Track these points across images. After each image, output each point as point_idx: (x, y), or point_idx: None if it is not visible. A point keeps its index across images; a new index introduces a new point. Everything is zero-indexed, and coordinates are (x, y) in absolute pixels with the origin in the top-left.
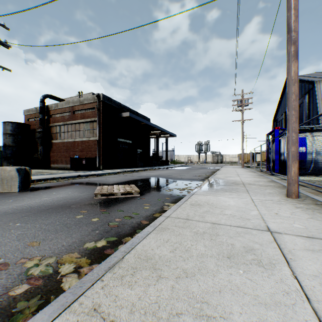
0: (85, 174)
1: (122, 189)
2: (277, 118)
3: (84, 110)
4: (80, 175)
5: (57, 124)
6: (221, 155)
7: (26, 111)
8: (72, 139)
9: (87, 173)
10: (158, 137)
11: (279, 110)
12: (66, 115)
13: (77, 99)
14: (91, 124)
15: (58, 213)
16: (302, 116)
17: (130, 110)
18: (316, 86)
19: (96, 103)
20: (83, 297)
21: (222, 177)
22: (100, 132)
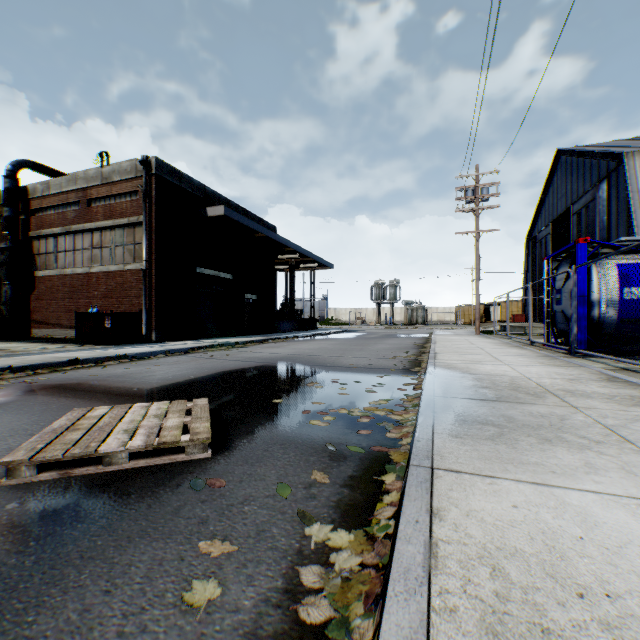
0: (94, 357)
1: (147, 428)
2: (536, 233)
3: (114, 199)
4: (79, 360)
5: (49, 232)
6: (424, 309)
7: None
8: (85, 268)
9: (103, 354)
10: (293, 268)
11: (540, 217)
12: (70, 210)
13: (95, 172)
14: (131, 232)
15: None
16: (592, 227)
17: (227, 203)
18: (627, 163)
19: (143, 180)
20: None
21: (461, 365)
22: (152, 250)
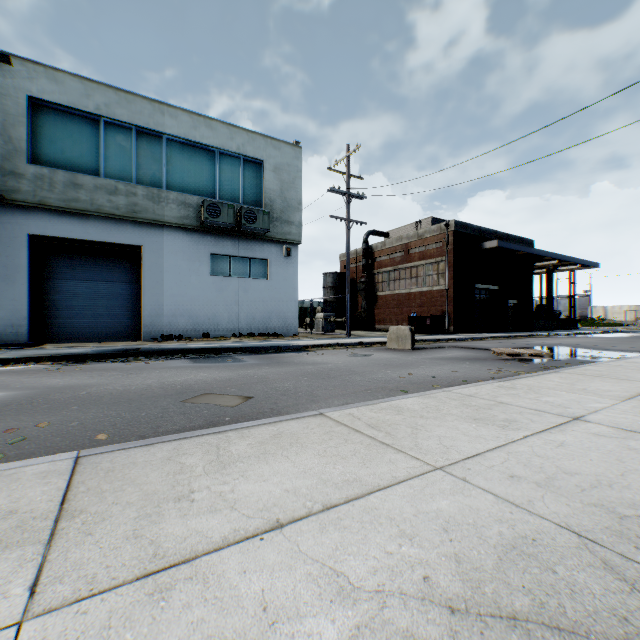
0: (444, 338)
1: (526, 351)
2: None
3: (424, 248)
4: (439, 339)
5: (384, 270)
6: None
7: (342, 256)
8: (406, 290)
9: (444, 337)
10: (549, 272)
11: None
12: (397, 256)
13: (413, 233)
14: (436, 267)
15: (484, 361)
16: None
17: (494, 234)
18: None
19: (444, 235)
20: (564, 370)
21: None
22: (451, 277)
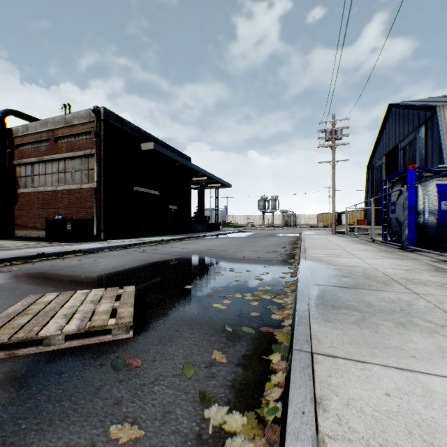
0: (57, 252)
1: (83, 313)
2: (374, 163)
3: (74, 137)
4: (45, 254)
5: (27, 161)
6: (295, 216)
7: None
8: (53, 187)
9: (64, 249)
10: (203, 187)
11: (377, 151)
12: (43, 145)
13: (61, 118)
14: (86, 161)
15: None
16: (414, 158)
17: (156, 141)
18: (439, 113)
19: (94, 124)
20: None
21: (325, 258)
22: (101, 174)
